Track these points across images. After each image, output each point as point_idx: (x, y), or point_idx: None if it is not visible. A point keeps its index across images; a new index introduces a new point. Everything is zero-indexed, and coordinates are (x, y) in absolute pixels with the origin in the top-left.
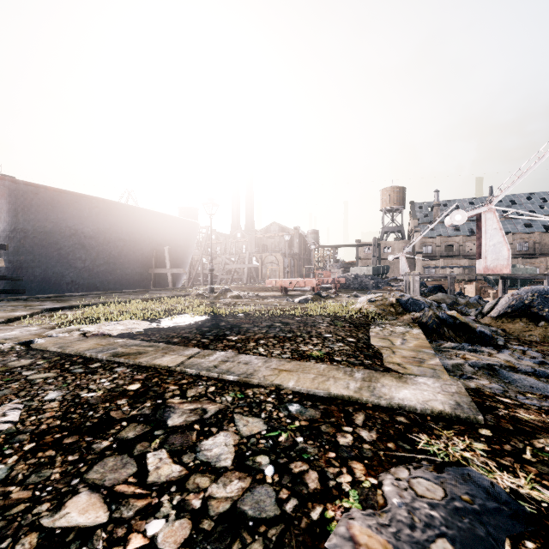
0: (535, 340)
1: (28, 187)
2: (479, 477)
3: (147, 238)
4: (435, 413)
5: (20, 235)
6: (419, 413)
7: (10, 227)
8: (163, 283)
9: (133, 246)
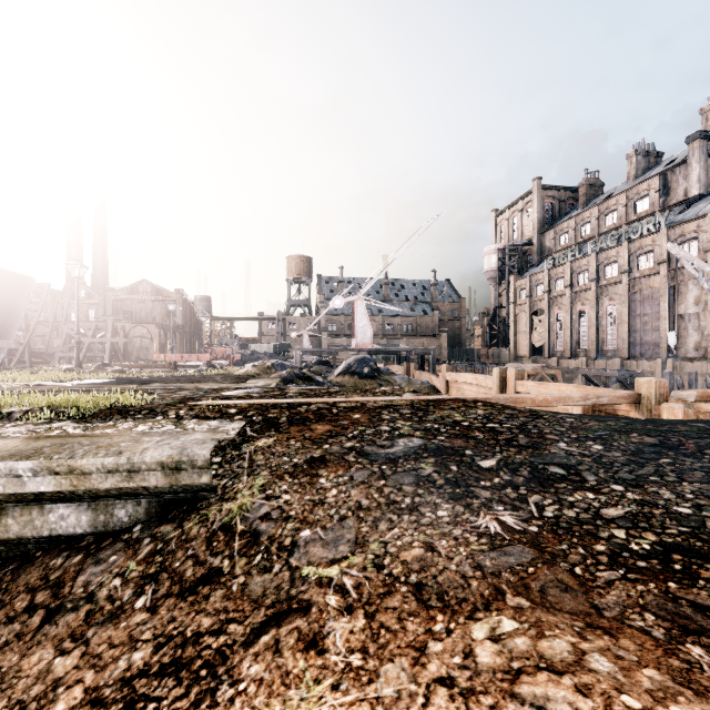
0: (349, 385)
1: None
2: (258, 389)
3: None
4: (257, 387)
5: None
6: (252, 388)
7: None
8: None
9: None
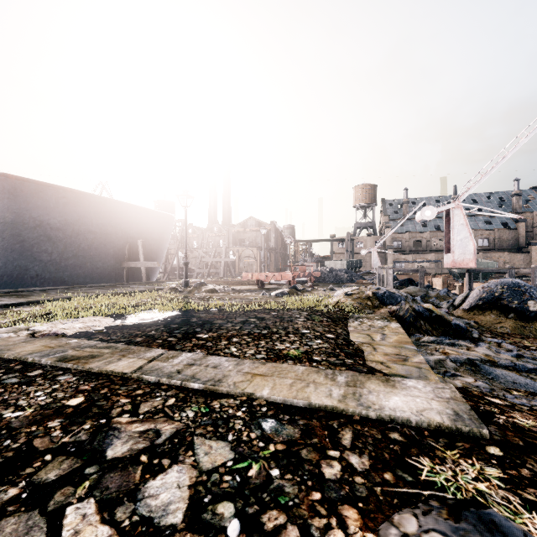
0: (507, 332)
1: None
2: (508, 526)
3: (119, 230)
4: (432, 426)
5: None
6: (414, 426)
7: None
8: (137, 277)
9: (104, 239)
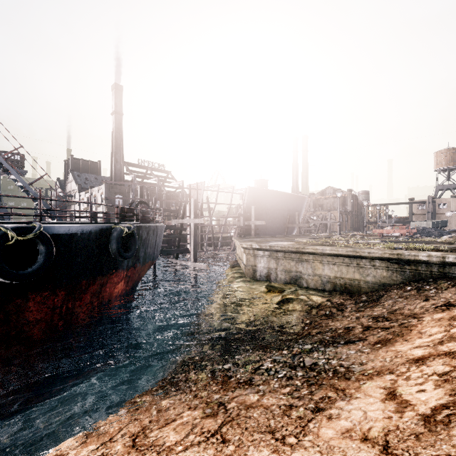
0: None
1: (255, 189)
2: None
3: (286, 208)
4: None
5: (250, 210)
6: None
7: (248, 207)
8: (288, 232)
9: (281, 212)
